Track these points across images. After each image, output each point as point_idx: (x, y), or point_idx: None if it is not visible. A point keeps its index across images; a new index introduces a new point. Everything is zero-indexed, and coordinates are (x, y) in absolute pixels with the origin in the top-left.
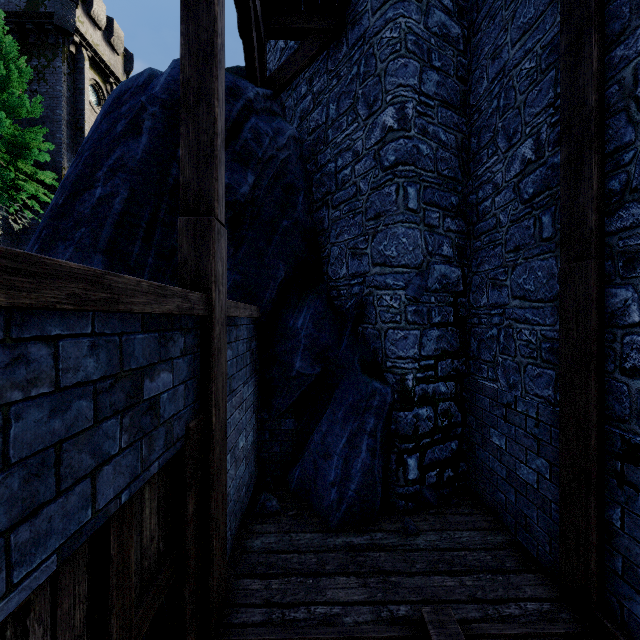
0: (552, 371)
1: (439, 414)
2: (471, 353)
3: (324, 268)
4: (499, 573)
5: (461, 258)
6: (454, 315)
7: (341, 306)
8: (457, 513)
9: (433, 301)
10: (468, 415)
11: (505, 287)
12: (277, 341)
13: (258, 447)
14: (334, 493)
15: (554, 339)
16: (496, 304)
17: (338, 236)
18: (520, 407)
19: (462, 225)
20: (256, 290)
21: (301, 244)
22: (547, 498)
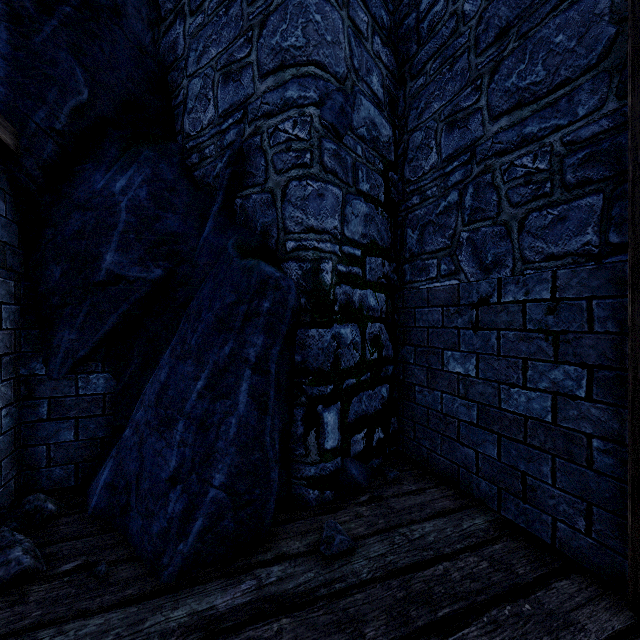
0: (594, 196)
1: (367, 340)
2: (407, 253)
3: (177, 123)
4: (519, 596)
5: (392, 113)
6: (385, 193)
7: (205, 175)
8: (401, 493)
9: (360, 154)
10: (401, 347)
11: (476, 113)
12: (66, 215)
13: (20, 435)
14: (175, 500)
15: (600, 134)
16: (456, 151)
17: (200, 57)
18: (510, 294)
19: (394, 65)
20: (5, 90)
21: (131, 66)
22: (580, 433)
